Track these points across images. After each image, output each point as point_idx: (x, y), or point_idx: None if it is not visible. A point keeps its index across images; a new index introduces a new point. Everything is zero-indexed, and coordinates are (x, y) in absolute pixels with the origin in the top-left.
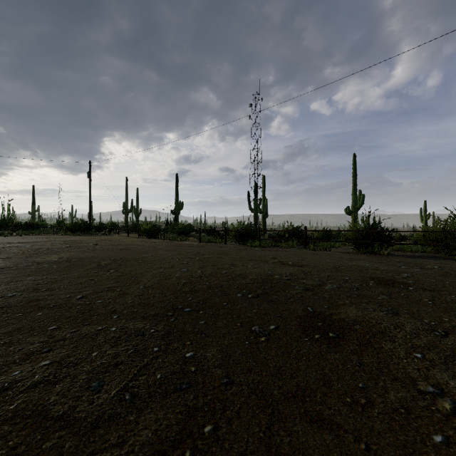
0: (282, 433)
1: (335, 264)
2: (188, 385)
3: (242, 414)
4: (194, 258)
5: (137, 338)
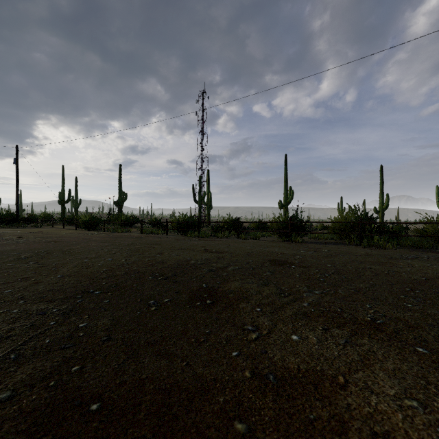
0: (132, 364)
1: (252, 250)
2: (72, 345)
3: (108, 357)
4: (124, 248)
5: (37, 316)
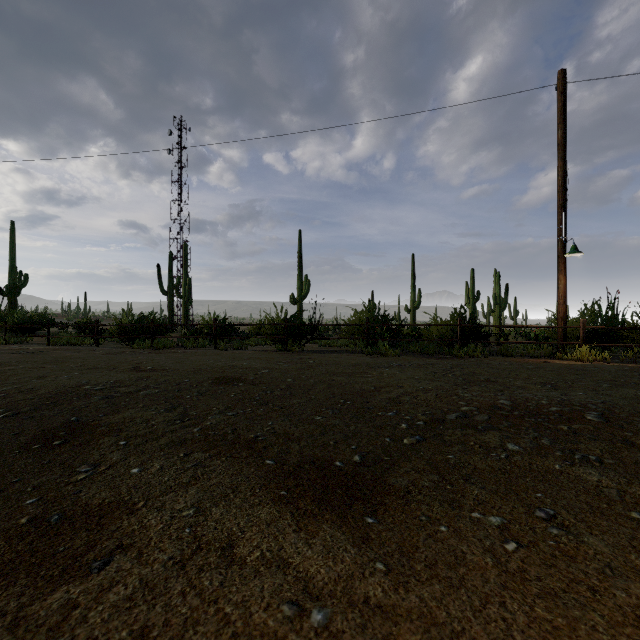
0: None
1: (210, 366)
2: None
3: None
4: None
5: None
